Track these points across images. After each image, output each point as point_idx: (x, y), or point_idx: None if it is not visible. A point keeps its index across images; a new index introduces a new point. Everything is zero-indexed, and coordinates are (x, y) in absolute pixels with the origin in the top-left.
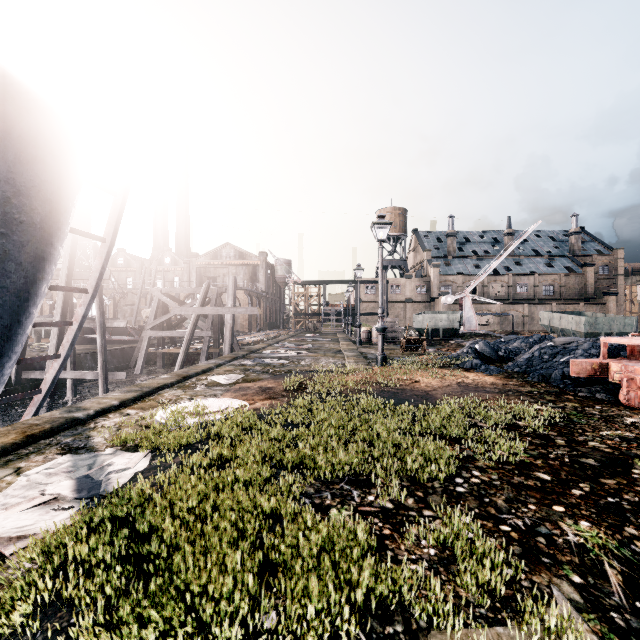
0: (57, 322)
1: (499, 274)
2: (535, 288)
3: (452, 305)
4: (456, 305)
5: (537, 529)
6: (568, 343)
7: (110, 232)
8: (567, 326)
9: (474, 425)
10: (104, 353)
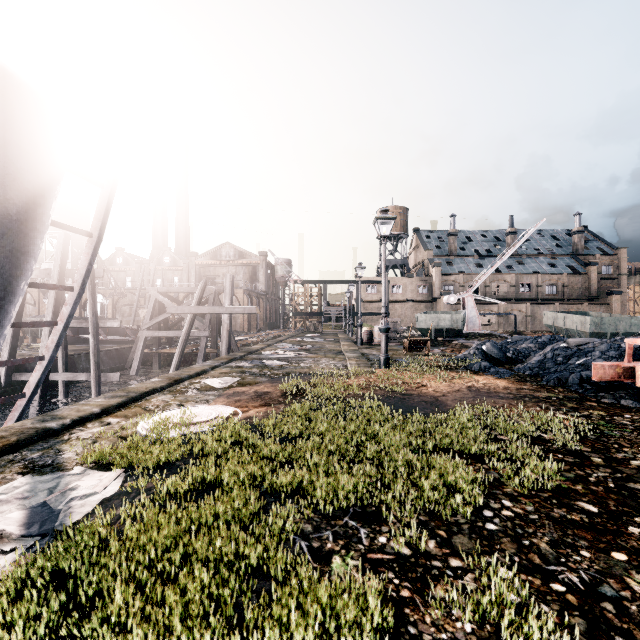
0: (40, 322)
1: (501, 273)
2: (538, 288)
3: (454, 305)
4: (458, 305)
5: (600, 589)
6: (583, 344)
7: (97, 226)
8: (572, 326)
9: (494, 438)
10: (97, 354)
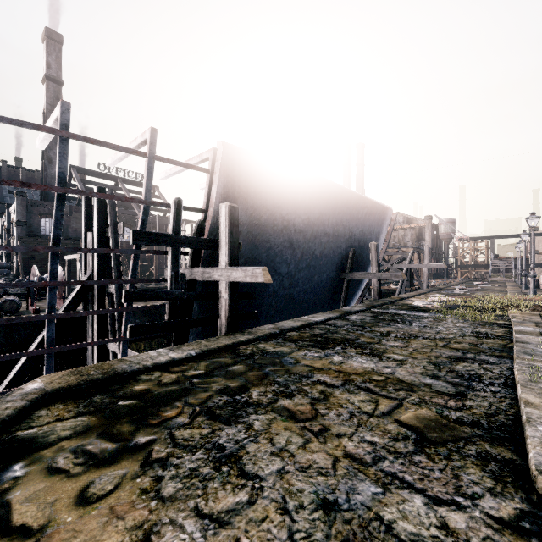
0: None
1: None
2: None
3: None
4: None
5: None
6: None
7: (388, 238)
8: None
9: None
10: None
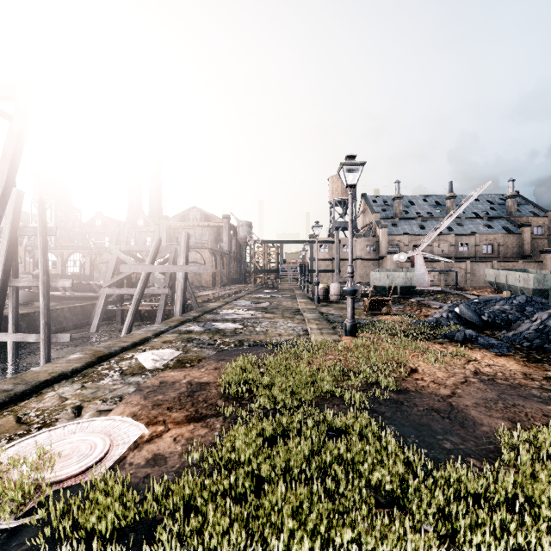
0: None
1: (442, 234)
2: (476, 247)
3: (400, 262)
4: (403, 262)
5: None
6: None
7: (5, 168)
8: (514, 283)
9: None
10: (47, 314)
